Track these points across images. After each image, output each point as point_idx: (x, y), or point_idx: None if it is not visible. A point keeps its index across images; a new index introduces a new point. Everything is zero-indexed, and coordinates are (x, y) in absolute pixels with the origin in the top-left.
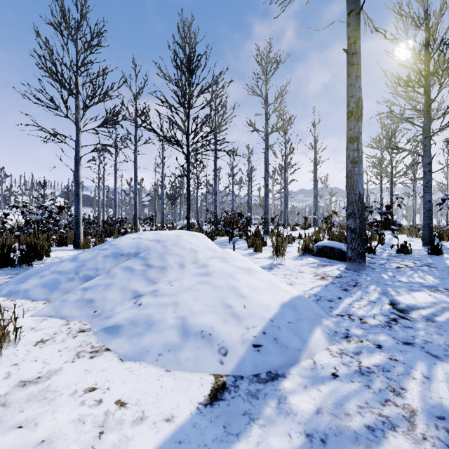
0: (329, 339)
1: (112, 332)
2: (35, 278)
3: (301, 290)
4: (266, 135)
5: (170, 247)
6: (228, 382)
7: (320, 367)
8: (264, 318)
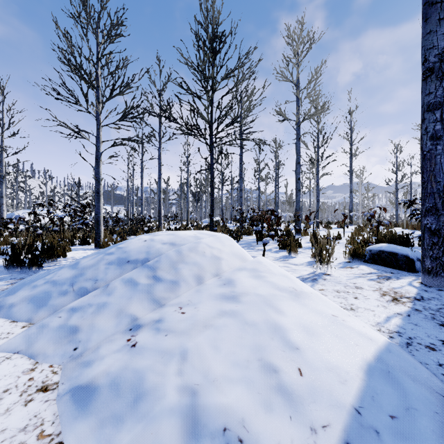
0: None
1: (80, 402)
2: (26, 288)
3: (371, 321)
4: (298, 124)
5: (185, 253)
6: None
7: None
8: (342, 403)
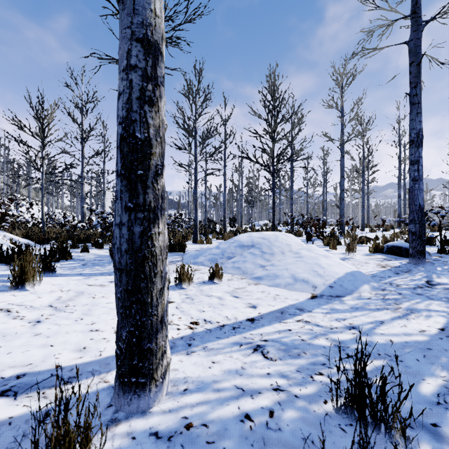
0: (371, 289)
1: (258, 279)
2: (202, 256)
3: (363, 271)
4: (342, 144)
5: (273, 242)
6: (318, 296)
7: (362, 296)
8: (335, 277)
